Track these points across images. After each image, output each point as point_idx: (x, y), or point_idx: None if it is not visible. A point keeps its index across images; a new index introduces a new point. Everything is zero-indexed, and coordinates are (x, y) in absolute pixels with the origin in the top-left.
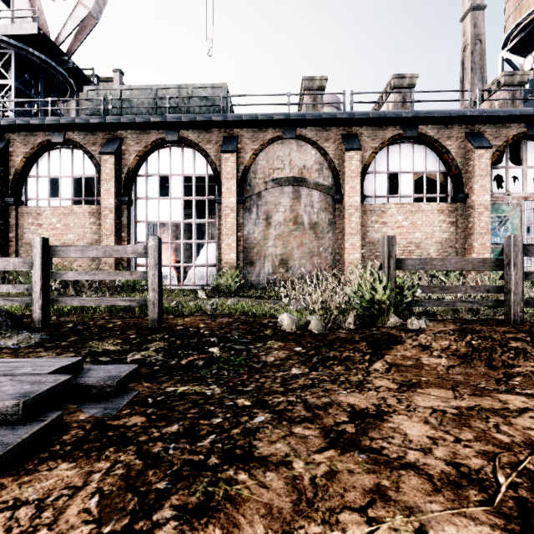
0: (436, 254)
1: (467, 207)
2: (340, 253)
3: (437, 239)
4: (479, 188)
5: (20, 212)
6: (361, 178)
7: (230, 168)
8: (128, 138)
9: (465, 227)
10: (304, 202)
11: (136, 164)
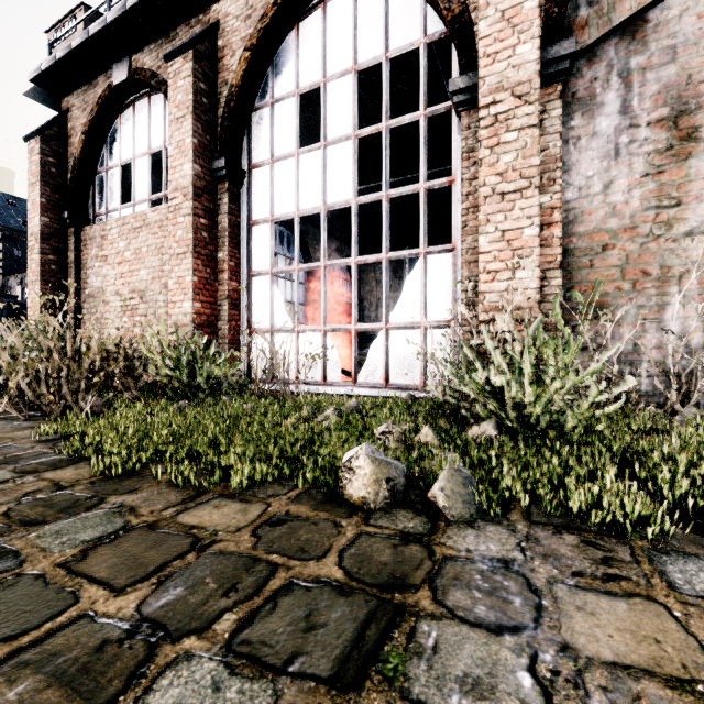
0: None
1: None
2: None
3: None
4: None
5: (83, 238)
6: None
7: None
8: (228, 16)
9: None
10: None
11: (244, 73)
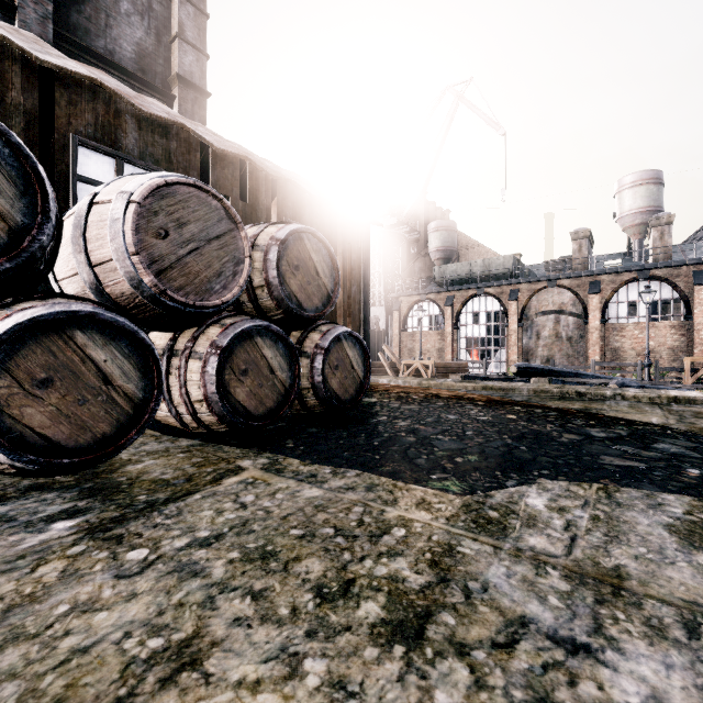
0: (668, 356)
1: (693, 324)
2: (587, 355)
3: (669, 346)
4: (698, 312)
5: (405, 334)
6: (603, 308)
7: (513, 309)
8: (457, 295)
9: (693, 338)
10: (562, 324)
11: (461, 308)
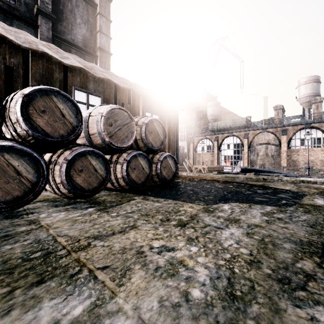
0: (320, 164)
1: None
2: (281, 163)
3: (320, 159)
4: None
5: (196, 154)
6: (288, 142)
7: (246, 142)
8: (219, 136)
9: None
10: (269, 149)
11: (221, 142)
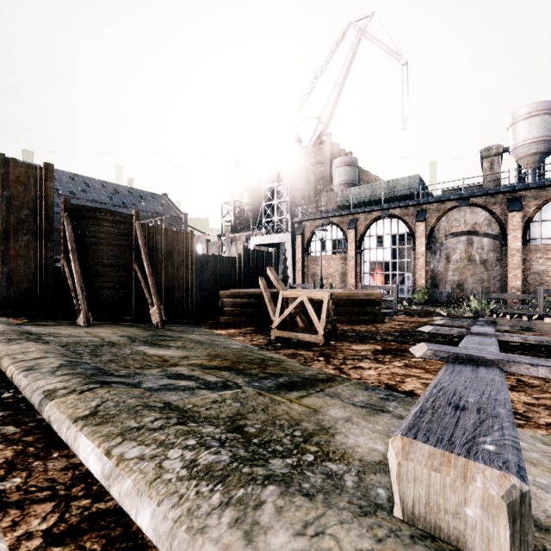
0: None
1: None
2: (505, 280)
3: None
4: None
5: (308, 259)
6: (525, 228)
7: (421, 230)
8: (360, 218)
9: None
10: (475, 246)
11: (364, 231)
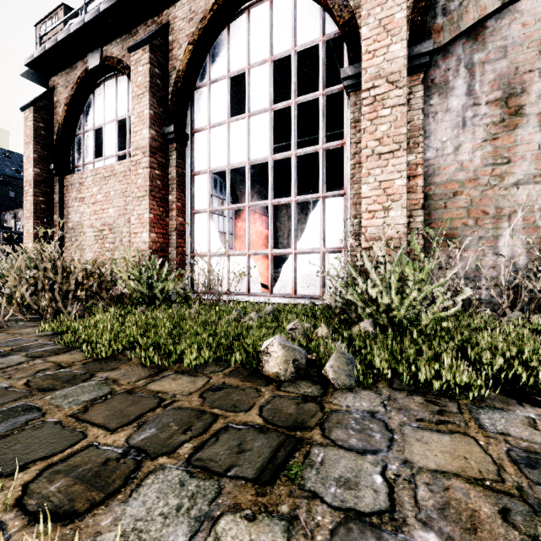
0: None
1: None
2: None
3: None
4: None
5: (65, 184)
6: None
7: None
8: (176, 18)
9: None
10: None
11: (188, 61)
